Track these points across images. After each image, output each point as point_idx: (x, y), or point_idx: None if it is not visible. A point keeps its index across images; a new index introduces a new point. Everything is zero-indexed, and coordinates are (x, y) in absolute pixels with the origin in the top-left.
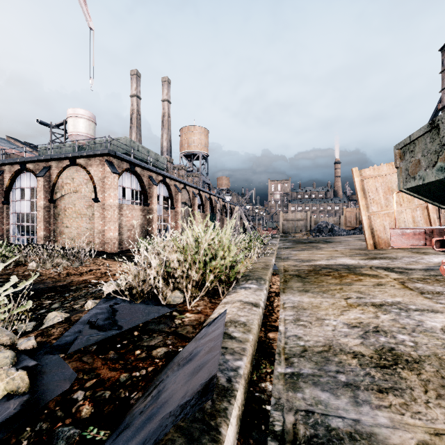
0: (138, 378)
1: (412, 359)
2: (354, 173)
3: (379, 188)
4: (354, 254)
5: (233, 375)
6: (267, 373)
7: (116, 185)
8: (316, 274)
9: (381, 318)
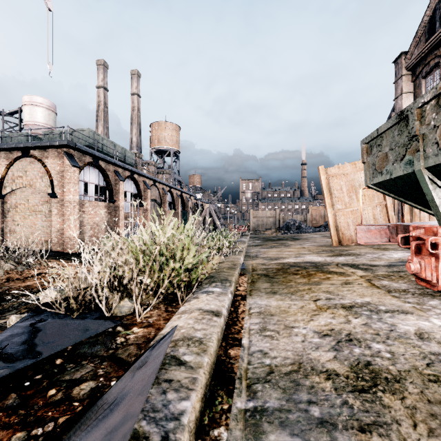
0: (38, 439)
1: (392, 376)
2: (320, 171)
3: (344, 186)
4: (320, 251)
5: (173, 427)
6: (223, 411)
7: (76, 179)
8: (285, 273)
9: (353, 323)
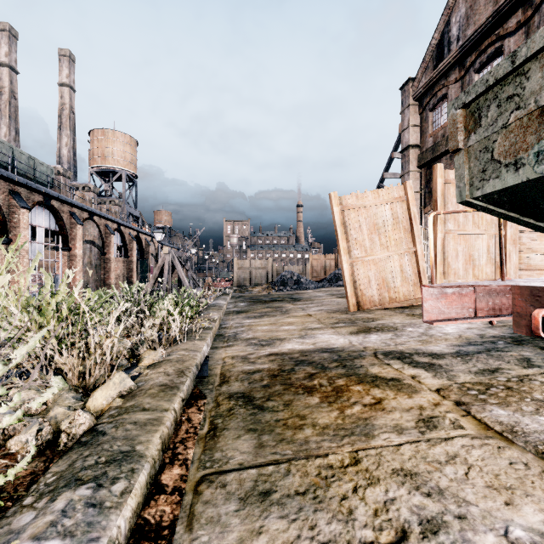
0: None
1: None
2: (333, 200)
3: (364, 225)
4: (336, 323)
5: None
6: None
7: None
8: (287, 390)
9: None
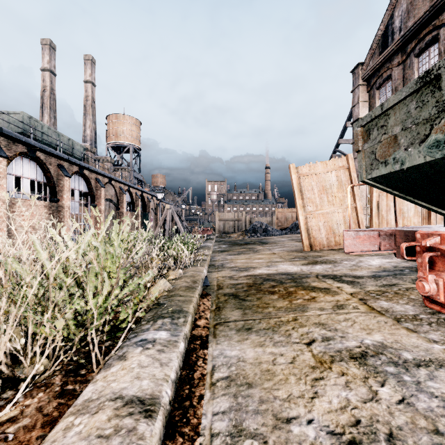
0: None
1: None
2: (291, 169)
3: (315, 187)
4: (293, 258)
5: None
6: None
7: (2, 172)
8: (258, 292)
9: (383, 400)
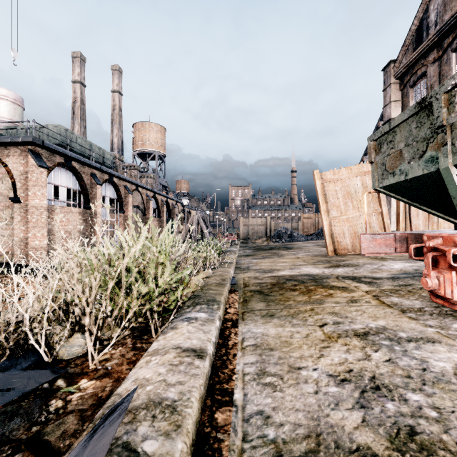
0: None
1: (452, 455)
2: (315, 176)
3: (339, 193)
4: (316, 262)
5: None
6: None
7: (44, 182)
8: (281, 289)
9: (374, 360)
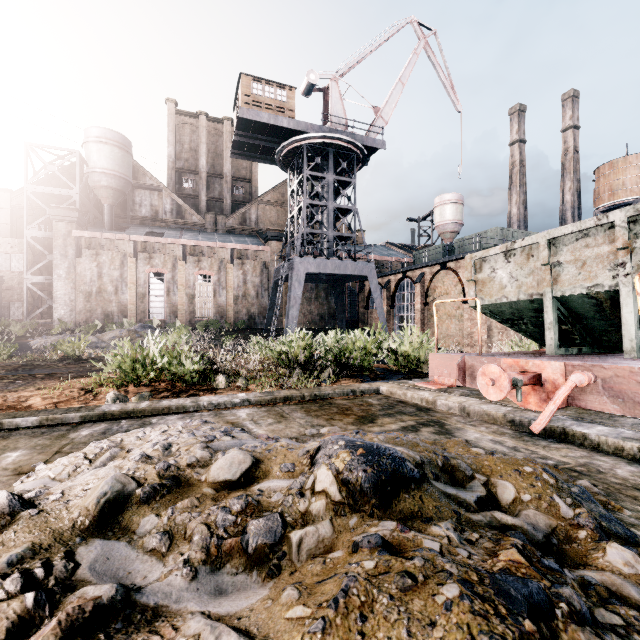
0: None
1: None
2: None
3: None
4: None
5: None
6: None
7: None
8: None
9: None
